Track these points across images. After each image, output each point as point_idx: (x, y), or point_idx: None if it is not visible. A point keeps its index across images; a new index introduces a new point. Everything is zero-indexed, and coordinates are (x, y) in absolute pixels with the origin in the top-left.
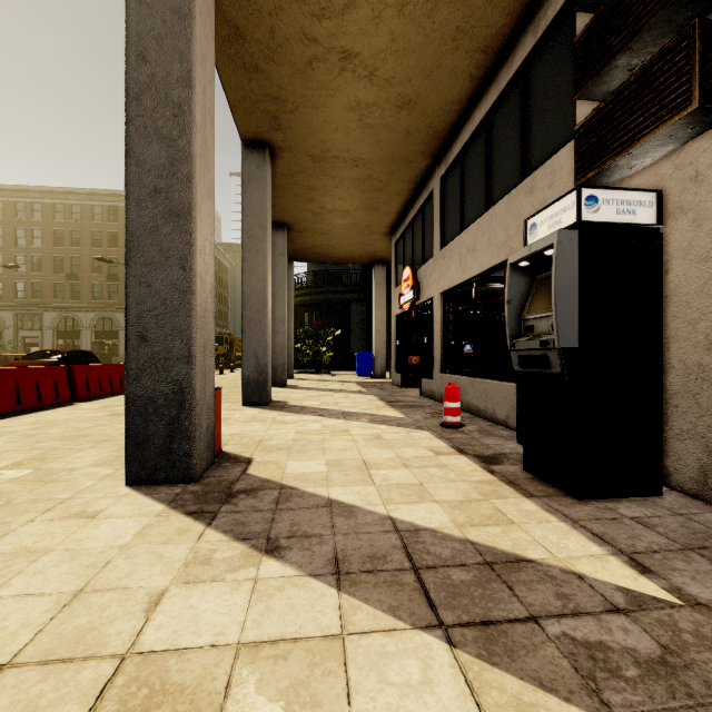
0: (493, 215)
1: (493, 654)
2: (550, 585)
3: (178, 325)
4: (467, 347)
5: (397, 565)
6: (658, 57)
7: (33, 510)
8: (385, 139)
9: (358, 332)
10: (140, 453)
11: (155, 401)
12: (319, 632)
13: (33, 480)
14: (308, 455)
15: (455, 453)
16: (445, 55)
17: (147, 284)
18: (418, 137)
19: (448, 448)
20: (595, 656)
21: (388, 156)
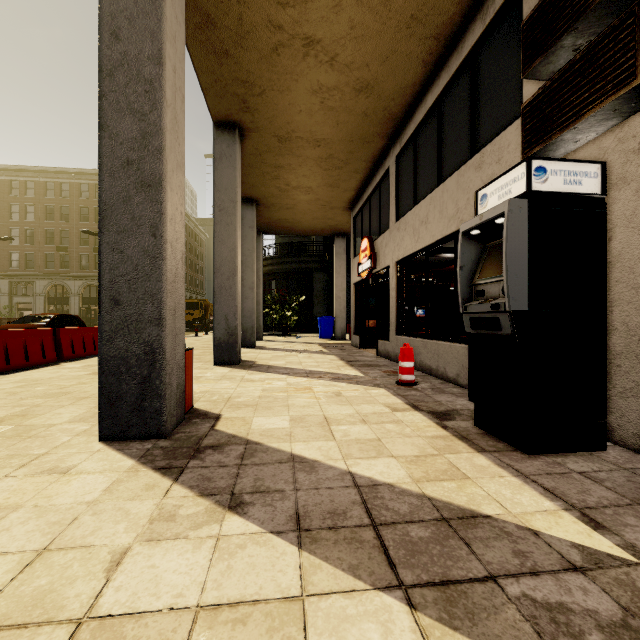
0: (444, 189)
1: (454, 617)
2: (506, 542)
3: (149, 289)
4: (420, 312)
5: (357, 521)
6: (603, 35)
7: (9, 465)
8: (345, 121)
9: (321, 298)
10: (113, 410)
11: (127, 361)
12: (279, 593)
13: (12, 435)
14: (273, 411)
15: (410, 409)
16: (400, 41)
17: (120, 250)
18: (375, 119)
19: (404, 405)
20: (557, 619)
21: (348, 136)
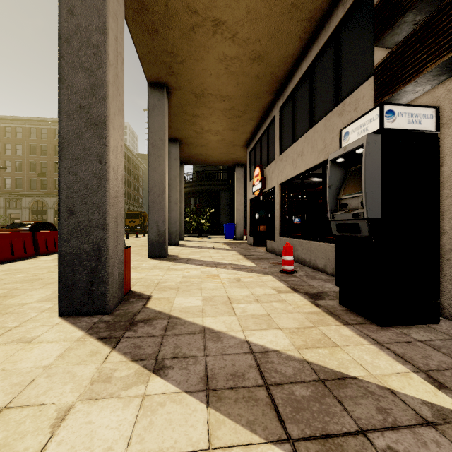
0: (315, 131)
1: None
2: (371, 400)
3: (96, 202)
4: (296, 220)
5: (253, 382)
6: (437, 11)
7: None
8: (243, 82)
9: (226, 210)
10: (69, 293)
11: (80, 256)
12: (190, 447)
13: None
14: (190, 293)
15: (291, 291)
16: (283, 23)
17: (74, 173)
18: (265, 80)
19: (286, 288)
20: None
21: (245, 93)
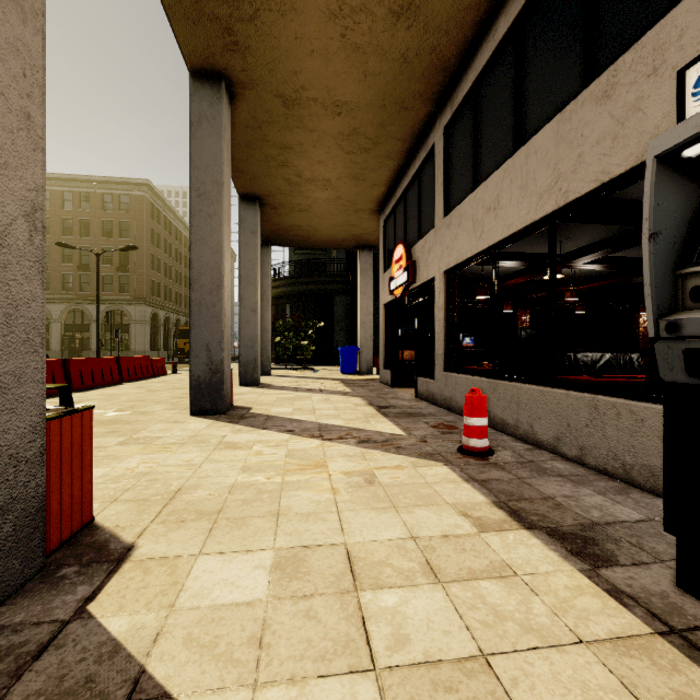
0: (530, 151)
1: None
2: None
3: None
4: (467, 340)
5: None
6: None
7: None
8: (375, 71)
9: (342, 324)
10: None
11: None
12: None
13: None
14: (245, 534)
15: (510, 523)
16: None
17: None
18: (418, 68)
19: (493, 510)
20: None
21: (379, 98)
